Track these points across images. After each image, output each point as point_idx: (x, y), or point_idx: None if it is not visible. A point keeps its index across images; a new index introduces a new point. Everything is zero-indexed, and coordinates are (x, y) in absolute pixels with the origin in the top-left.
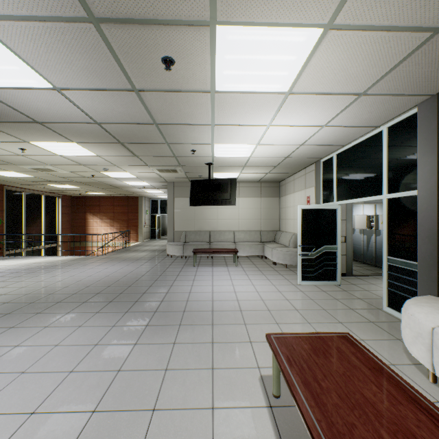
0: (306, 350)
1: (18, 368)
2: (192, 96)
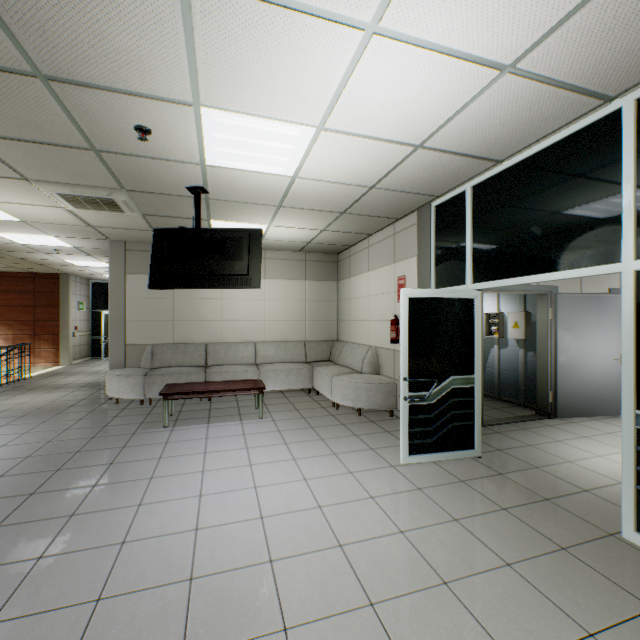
0: None
1: None
2: None
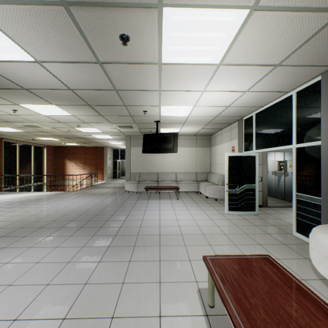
0: (236, 270)
1: (7, 281)
2: (144, 67)
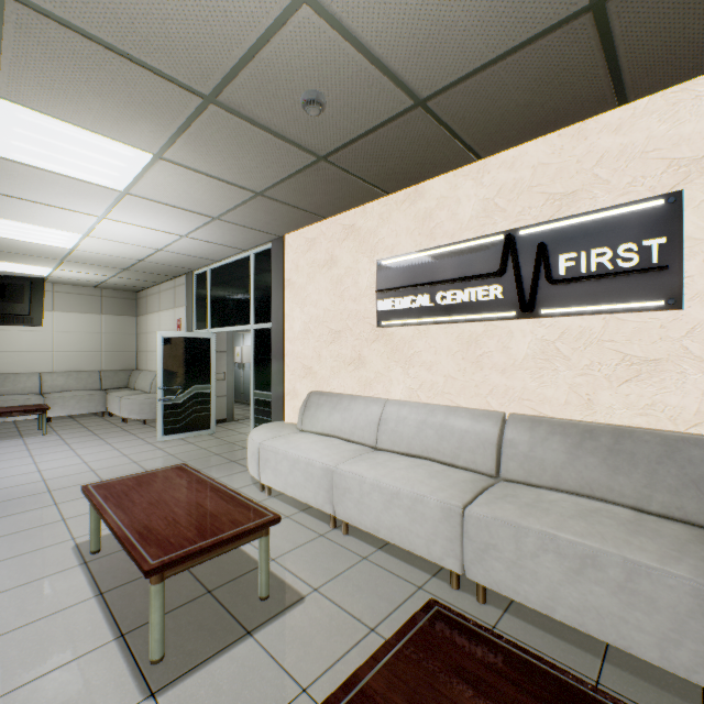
0: (130, 485)
1: None
2: None
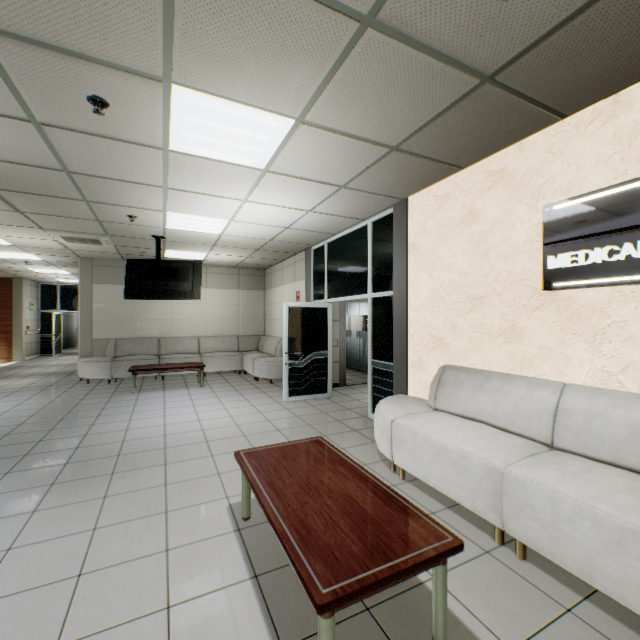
0: (276, 458)
1: None
2: (134, 148)
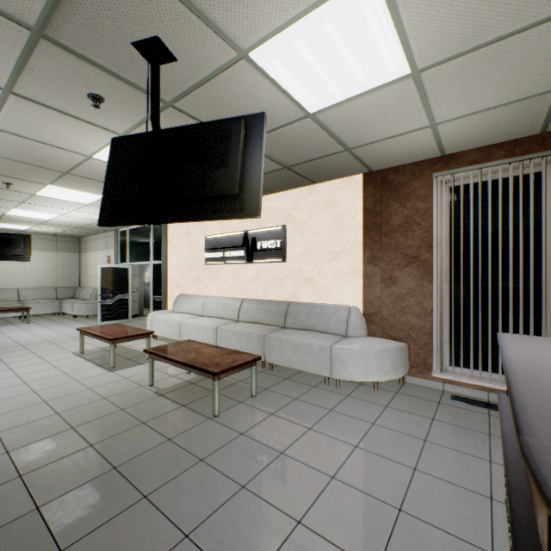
0: (97, 327)
1: None
2: (15, 192)
